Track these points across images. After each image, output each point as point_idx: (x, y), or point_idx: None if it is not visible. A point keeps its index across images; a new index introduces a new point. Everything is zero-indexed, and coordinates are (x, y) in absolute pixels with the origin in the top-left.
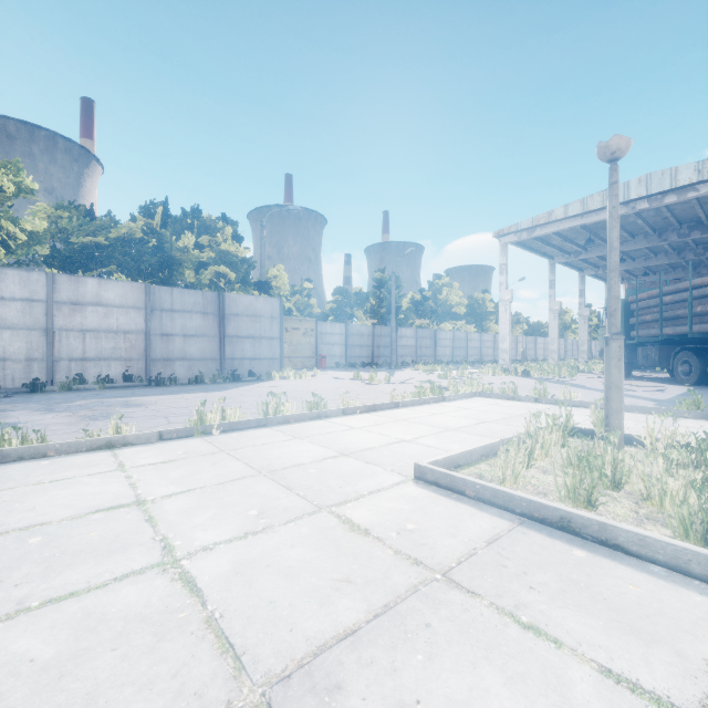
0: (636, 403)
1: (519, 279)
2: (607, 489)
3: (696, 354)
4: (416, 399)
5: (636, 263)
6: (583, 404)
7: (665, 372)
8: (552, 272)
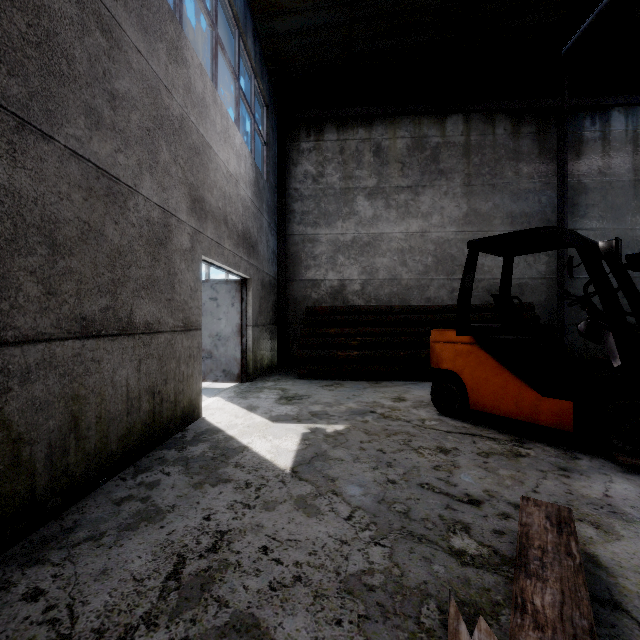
0: None
1: None
2: None
3: None
4: None
5: None
6: None
7: None
8: (208, 268)
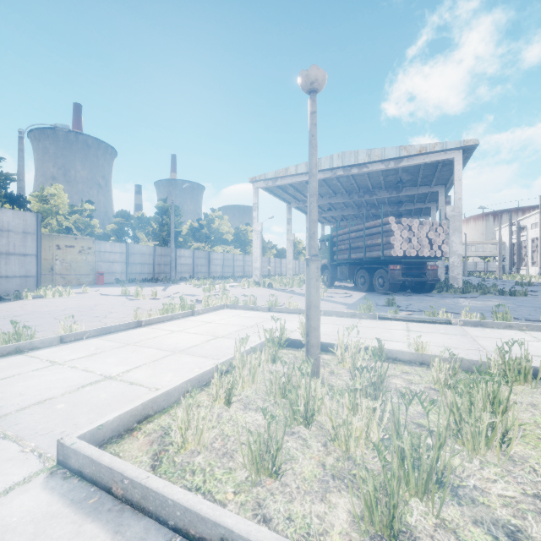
0: (335, 307)
1: (270, 217)
2: (301, 425)
3: (367, 271)
4: (162, 316)
5: (337, 212)
6: (301, 311)
7: (352, 282)
8: (289, 213)
